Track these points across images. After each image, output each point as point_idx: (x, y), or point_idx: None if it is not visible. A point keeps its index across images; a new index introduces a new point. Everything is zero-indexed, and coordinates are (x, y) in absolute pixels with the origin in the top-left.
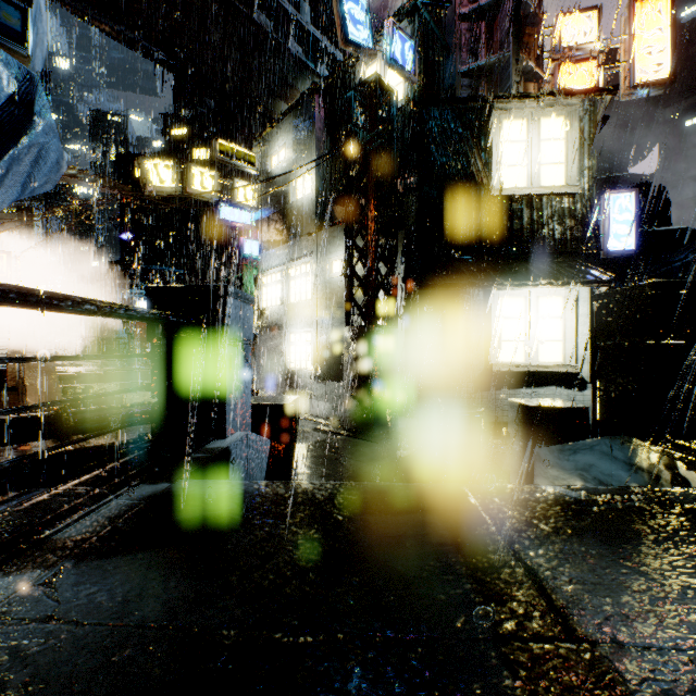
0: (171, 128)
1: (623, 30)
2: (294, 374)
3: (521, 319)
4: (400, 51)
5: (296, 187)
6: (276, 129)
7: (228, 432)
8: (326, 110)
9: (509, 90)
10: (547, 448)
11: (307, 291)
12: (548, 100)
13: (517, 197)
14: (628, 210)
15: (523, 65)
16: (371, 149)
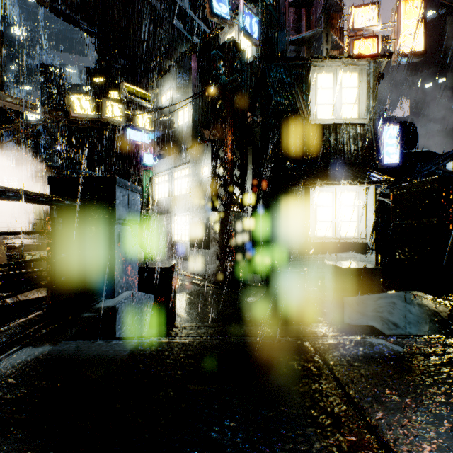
0: (93, 77)
1: (393, 19)
2: (176, 244)
3: (330, 207)
4: (249, 24)
5: (178, 117)
6: (165, 77)
7: (117, 292)
8: (199, 64)
9: (321, 54)
10: (354, 297)
11: (185, 188)
12: (347, 61)
13: (326, 125)
14: (395, 137)
15: (330, 38)
16: (229, 89)
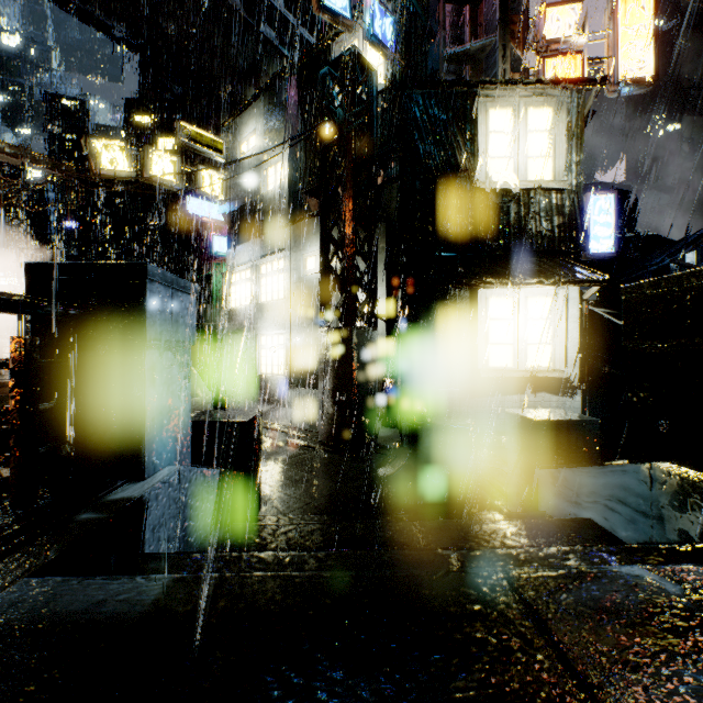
0: (133, 114)
1: (607, 26)
2: (265, 380)
3: (509, 320)
4: (381, 27)
5: (267, 177)
6: (246, 114)
7: (150, 470)
8: (300, 93)
9: (495, 78)
10: (557, 470)
11: (279, 290)
12: (536, 89)
13: (503, 191)
14: (607, 212)
15: (509, 53)
16: (349, 131)
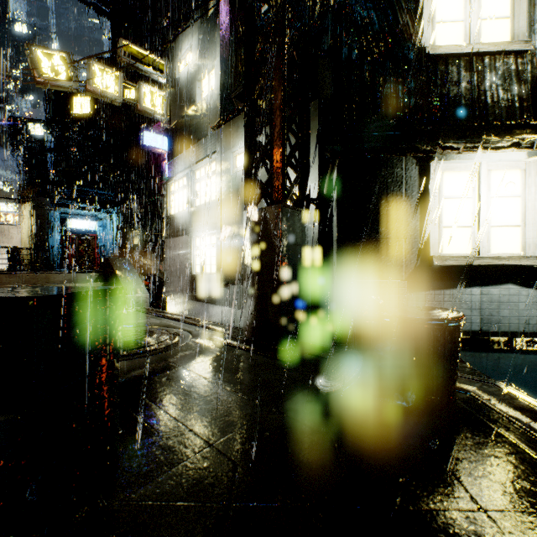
0: None
1: None
2: (198, 279)
3: (468, 199)
4: None
5: (201, 88)
6: (183, 33)
7: None
8: None
9: None
10: None
11: (211, 192)
12: None
13: (453, 57)
14: None
15: None
16: None
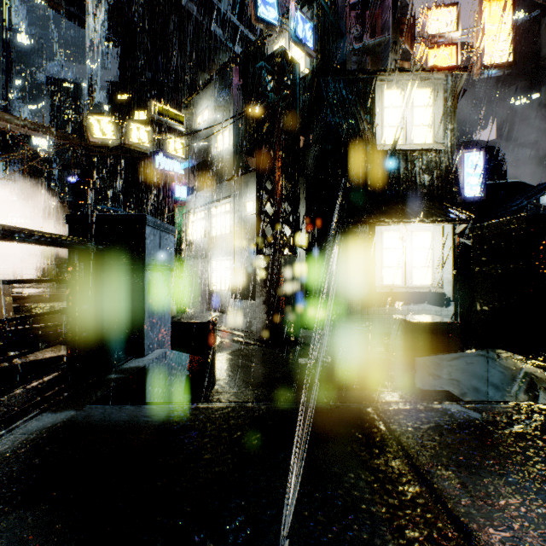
0: (115, 94)
1: (476, 23)
2: (215, 294)
3: (399, 249)
4: (302, 30)
5: (217, 142)
6: (201, 94)
7: (147, 350)
8: (242, 79)
9: (389, 66)
10: (427, 358)
11: (226, 227)
12: (420, 74)
13: (395, 152)
14: (478, 165)
15: (400, 47)
16: (278, 109)
